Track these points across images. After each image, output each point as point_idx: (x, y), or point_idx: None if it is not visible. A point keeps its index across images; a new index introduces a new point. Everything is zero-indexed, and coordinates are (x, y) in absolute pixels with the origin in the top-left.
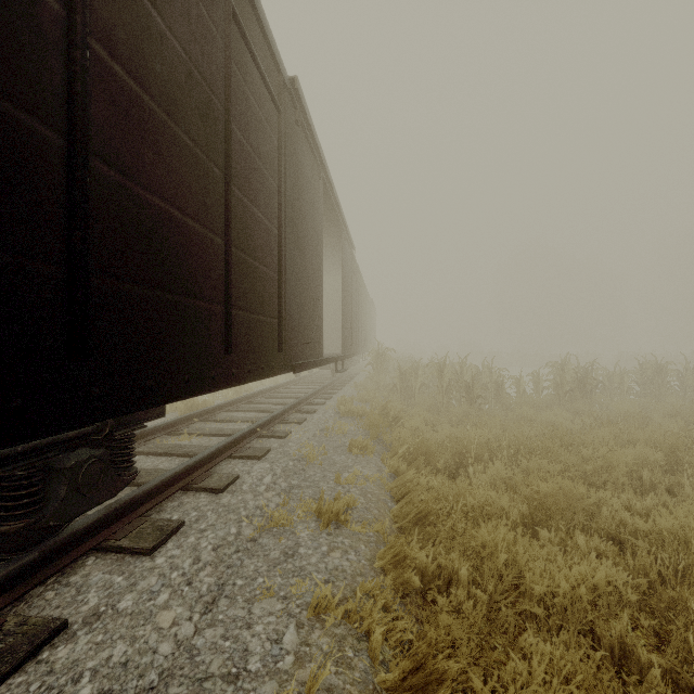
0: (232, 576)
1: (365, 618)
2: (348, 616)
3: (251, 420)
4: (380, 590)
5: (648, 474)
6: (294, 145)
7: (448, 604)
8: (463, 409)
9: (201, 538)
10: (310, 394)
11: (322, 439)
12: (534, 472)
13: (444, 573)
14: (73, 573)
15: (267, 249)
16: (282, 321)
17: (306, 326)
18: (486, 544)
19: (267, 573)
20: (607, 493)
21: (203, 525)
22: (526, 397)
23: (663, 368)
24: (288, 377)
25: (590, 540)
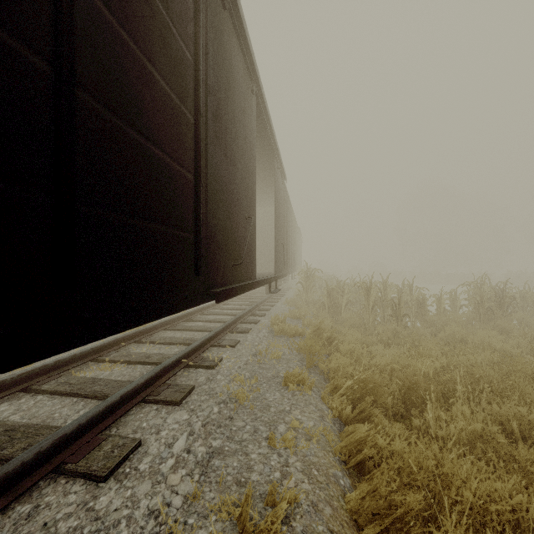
0: None
1: None
2: None
3: (183, 342)
4: None
5: None
6: (219, 29)
7: None
8: (391, 327)
9: None
10: (245, 312)
11: (255, 367)
12: (506, 418)
13: None
14: None
15: (174, 135)
16: (200, 236)
17: (236, 246)
18: None
19: None
20: None
21: None
22: (449, 315)
23: None
24: None
25: None
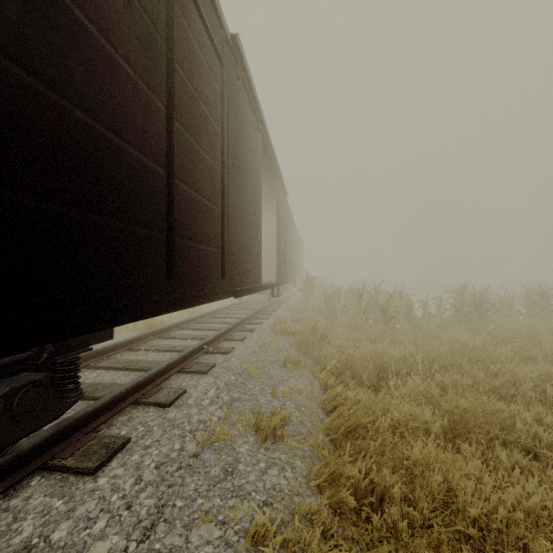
0: (173, 496)
1: (305, 550)
2: (287, 546)
3: (199, 337)
4: (317, 513)
5: (552, 388)
6: (235, 97)
7: (382, 522)
8: (379, 328)
9: (145, 455)
10: (250, 315)
11: (260, 355)
12: (447, 385)
13: (376, 489)
14: (14, 495)
15: (210, 186)
16: (224, 251)
17: (246, 257)
18: (417, 463)
19: (206, 492)
20: (519, 408)
21: (148, 441)
22: (432, 318)
23: (546, 293)
24: (233, 301)
25: (510, 454)
